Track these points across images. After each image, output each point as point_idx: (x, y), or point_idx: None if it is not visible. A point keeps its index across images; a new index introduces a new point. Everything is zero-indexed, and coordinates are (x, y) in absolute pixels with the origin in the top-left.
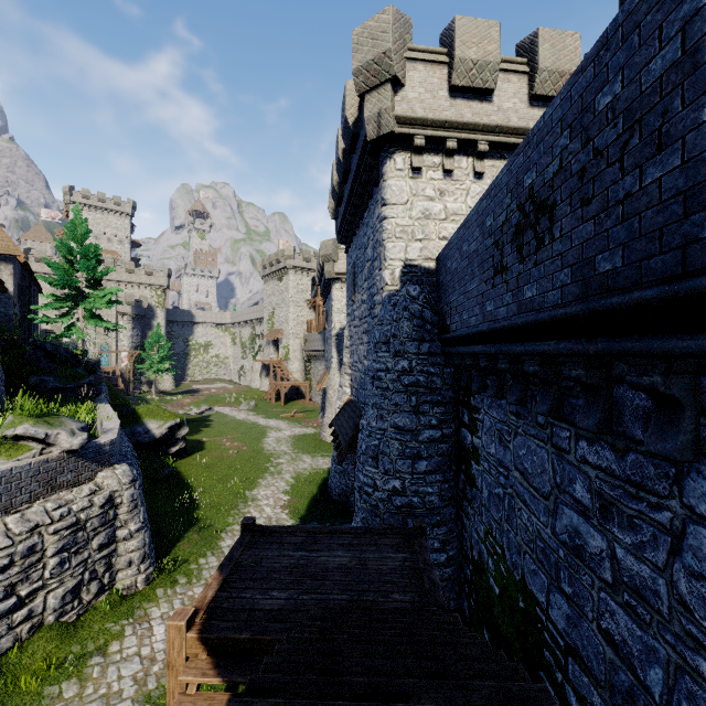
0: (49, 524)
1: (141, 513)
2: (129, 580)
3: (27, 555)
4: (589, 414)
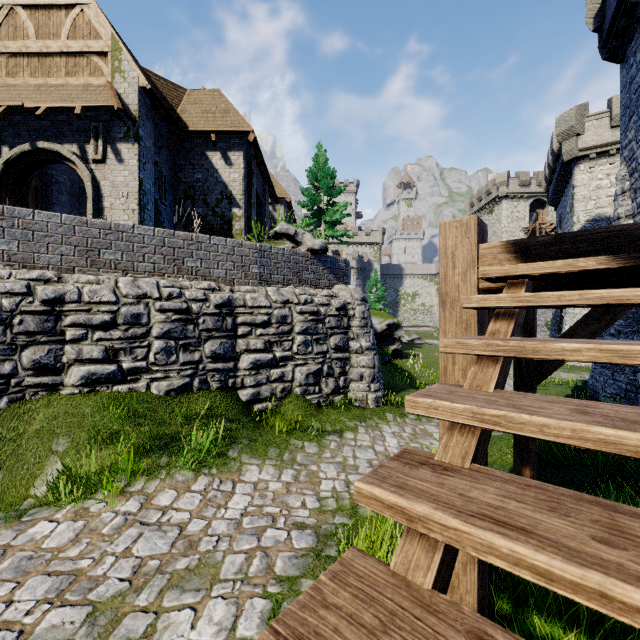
0: (296, 304)
1: (371, 334)
2: (360, 394)
3: (280, 322)
4: None
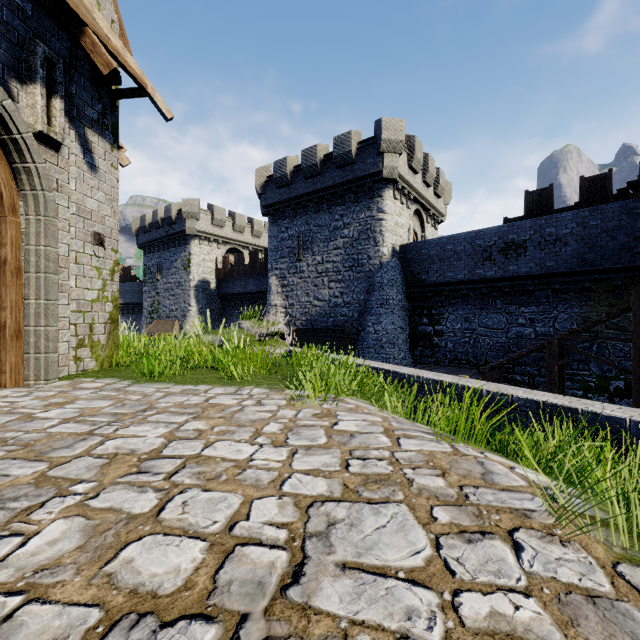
0: None
1: None
2: None
3: None
4: (530, 299)
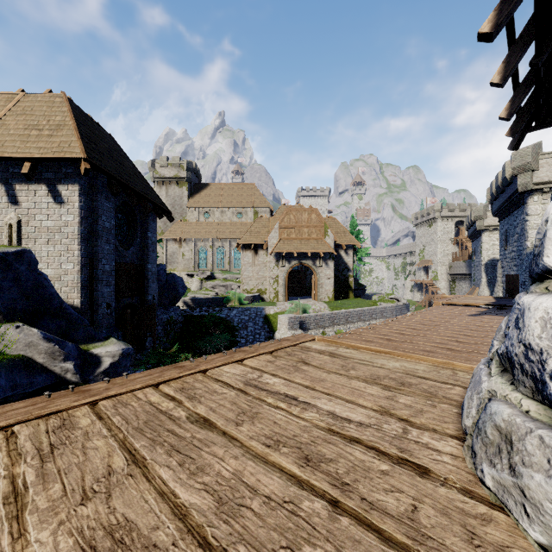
0: None
1: None
2: None
3: None
4: None
